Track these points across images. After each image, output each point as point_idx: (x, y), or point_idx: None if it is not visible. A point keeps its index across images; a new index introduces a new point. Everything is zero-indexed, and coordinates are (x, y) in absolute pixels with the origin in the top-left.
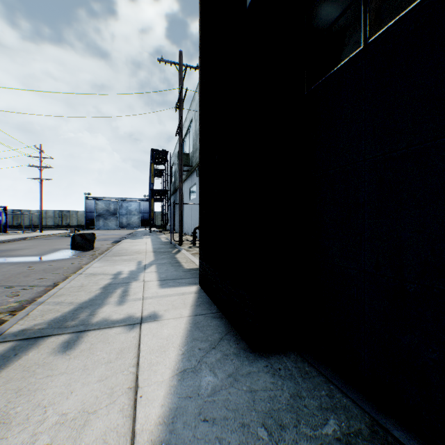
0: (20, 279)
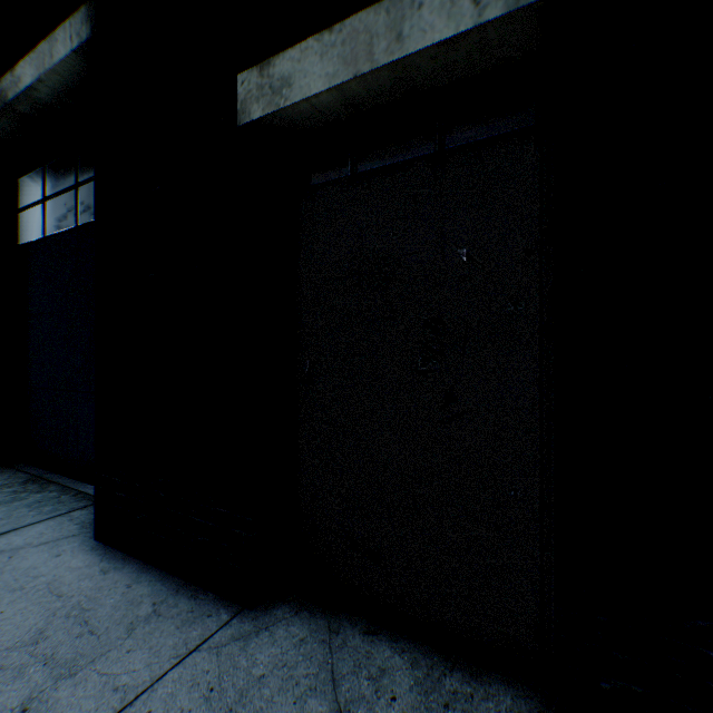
0: None
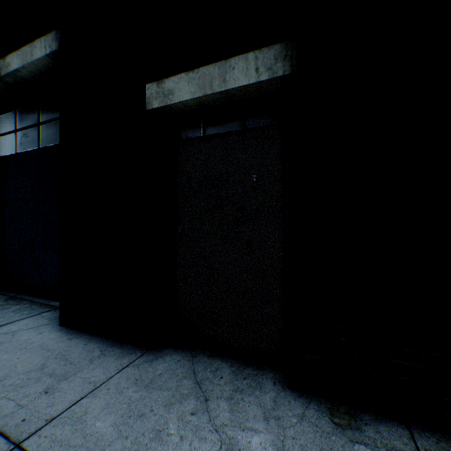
0: None
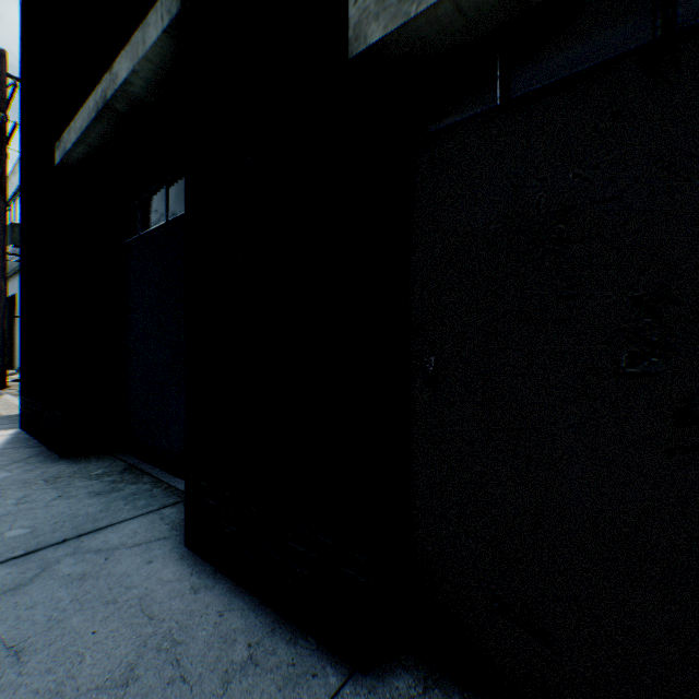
0: None
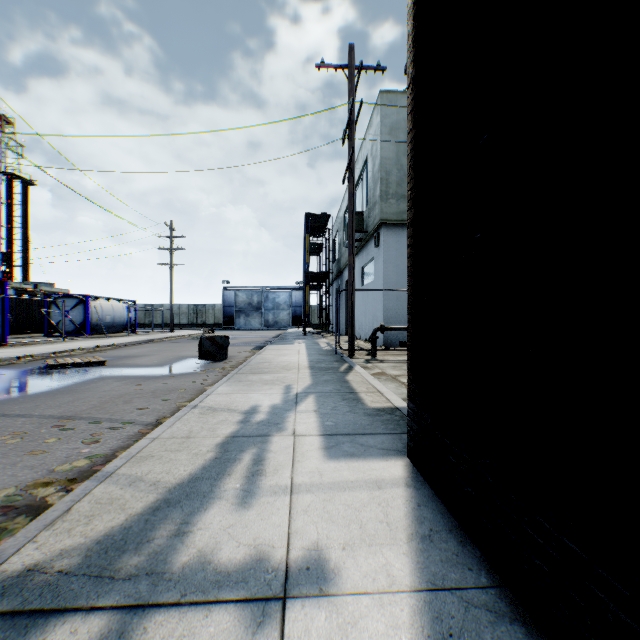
0: (116, 407)
